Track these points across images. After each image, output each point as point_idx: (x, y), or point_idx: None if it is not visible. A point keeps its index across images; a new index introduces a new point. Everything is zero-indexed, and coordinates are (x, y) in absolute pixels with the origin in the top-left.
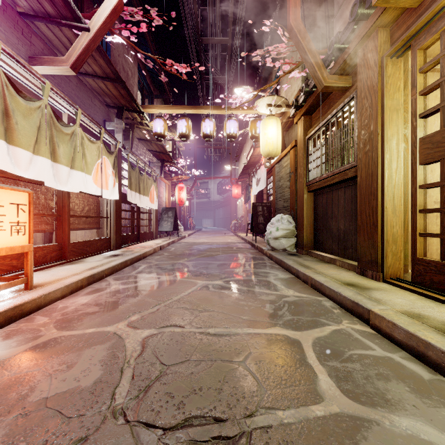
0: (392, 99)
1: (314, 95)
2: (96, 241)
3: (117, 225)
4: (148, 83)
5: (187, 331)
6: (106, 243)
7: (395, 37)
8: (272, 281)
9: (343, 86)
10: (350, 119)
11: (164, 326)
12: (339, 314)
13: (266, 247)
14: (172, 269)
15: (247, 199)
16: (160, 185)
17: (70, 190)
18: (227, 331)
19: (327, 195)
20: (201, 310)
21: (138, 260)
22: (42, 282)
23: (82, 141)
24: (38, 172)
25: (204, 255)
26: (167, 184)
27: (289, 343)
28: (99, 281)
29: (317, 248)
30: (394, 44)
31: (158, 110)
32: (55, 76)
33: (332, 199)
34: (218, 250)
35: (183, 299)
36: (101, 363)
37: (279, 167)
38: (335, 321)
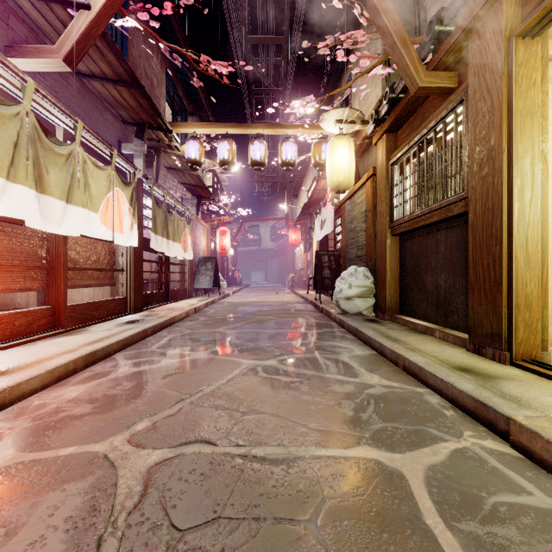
0: (525, 98)
1: (402, 103)
2: (106, 302)
3: (136, 281)
4: (180, 95)
5: (220, 452)
6: (121, 305)
7: (530, 8)
8: (347, 361)
9: (445, 87)
10: (457, 133)
11: (185, 442)
12: (455, 419)
13: (334, 309)
14: (208, 341)
15: (309, 247)
16: (197, 229)
17: (66, 232)
18: (285, 452)
19: (419, 240)
20: (244, 411)
21: (163, 328)
22: (15, 365)
23: (84, 166)
24: (15, 206)
25: (253, 320)
26: (206, 227)
27: (387, 479)
28: (104, 360)
29: (405, 312)
30: (530, 15)
31: (192, 129)
32: (46, 75)
33: (426, 245)
34: (271, 313)
35: (220, 391)
36: (67, 526)
37: (350, 205)
38: (452, 433)
